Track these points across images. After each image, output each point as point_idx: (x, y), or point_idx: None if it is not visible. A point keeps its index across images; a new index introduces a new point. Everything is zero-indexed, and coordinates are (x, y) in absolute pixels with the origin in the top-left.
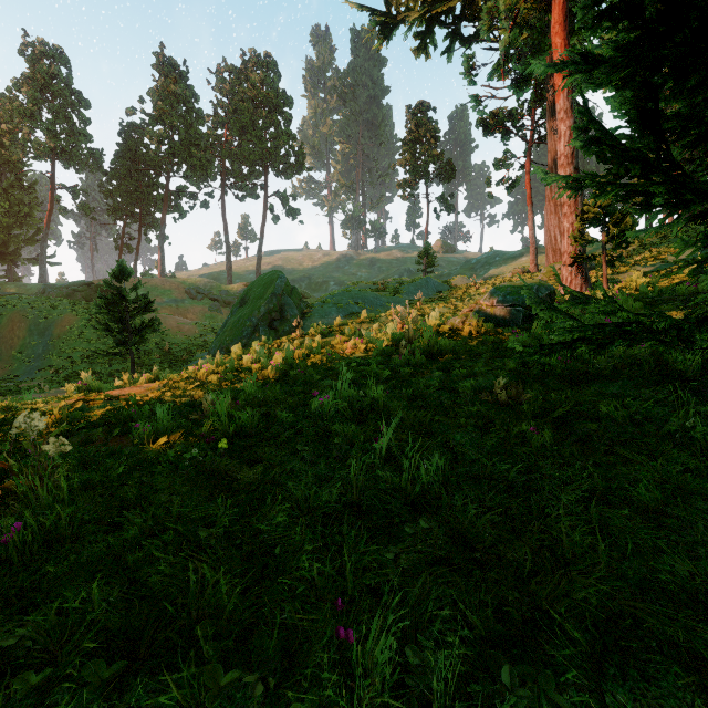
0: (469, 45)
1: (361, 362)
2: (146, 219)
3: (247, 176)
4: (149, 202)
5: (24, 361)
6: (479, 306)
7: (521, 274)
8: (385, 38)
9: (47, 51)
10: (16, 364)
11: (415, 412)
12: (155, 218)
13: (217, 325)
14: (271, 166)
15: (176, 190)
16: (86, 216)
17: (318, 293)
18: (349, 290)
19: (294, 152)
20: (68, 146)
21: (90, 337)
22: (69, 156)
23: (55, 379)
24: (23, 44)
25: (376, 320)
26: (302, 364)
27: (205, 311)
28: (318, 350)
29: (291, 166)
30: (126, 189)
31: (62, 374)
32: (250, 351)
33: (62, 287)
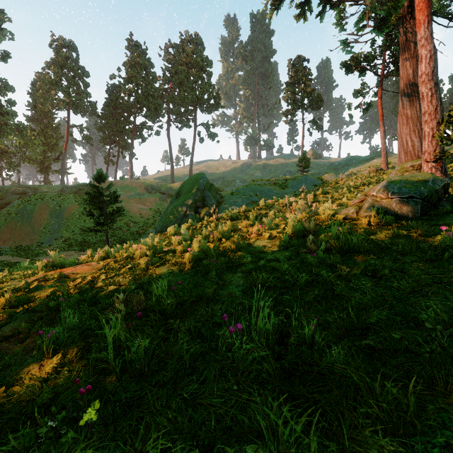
0: (338, 6)
1: (268, 253)
2: (122, 144)
3: (183, 113)
4: (124, 133)
5: (47, 233)
6: (373, 198)
7: (376, 171)
8: (275, 8)
9: (64, 44)
10: (42, 235)
11: (380, 378)
12: (128, 143)
13: (163, 210)
14: (198, 106)
15: (140, 125)
16: (87, 143)
17: (228, 188)
18: (250, 185)
19: (213, 96)
20: (76, 101)
21: (85, 219)
22: (77, 107)
23: (62, 246)
24: (51, 41)
25: (271, 207)
26: (214, 253)
27: (156, 201)
28: (228, 234)
29: (211, 105)
30: (110, 126)
31: (67, 242)
32: (180, 231)
33: (72, 187)
